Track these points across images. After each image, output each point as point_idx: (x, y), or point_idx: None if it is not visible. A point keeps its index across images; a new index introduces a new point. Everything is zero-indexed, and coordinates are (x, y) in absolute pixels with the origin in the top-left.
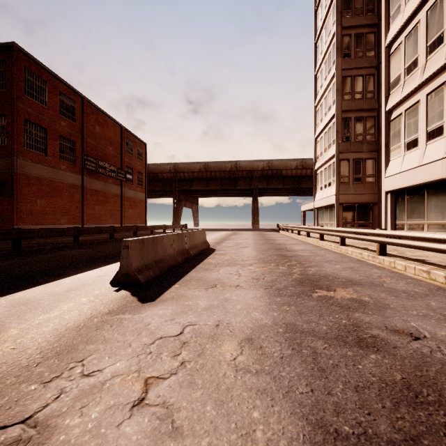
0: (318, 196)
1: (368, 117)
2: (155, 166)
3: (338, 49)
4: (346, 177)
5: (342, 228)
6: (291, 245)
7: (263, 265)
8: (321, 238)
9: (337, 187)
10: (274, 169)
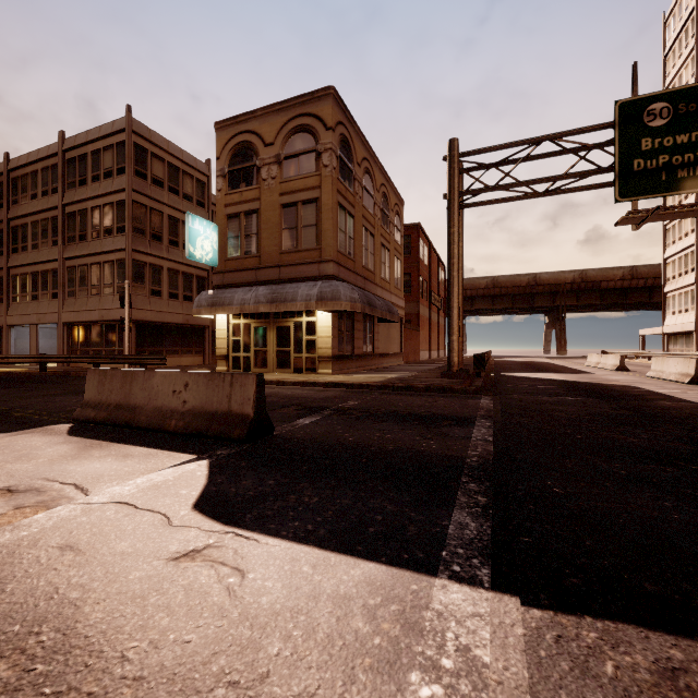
0: (668, 321)
1: None
2: None
3: None
4: None
5: None
6: None
7: None
8: None
9: (697, 315)
10: (590, 281)
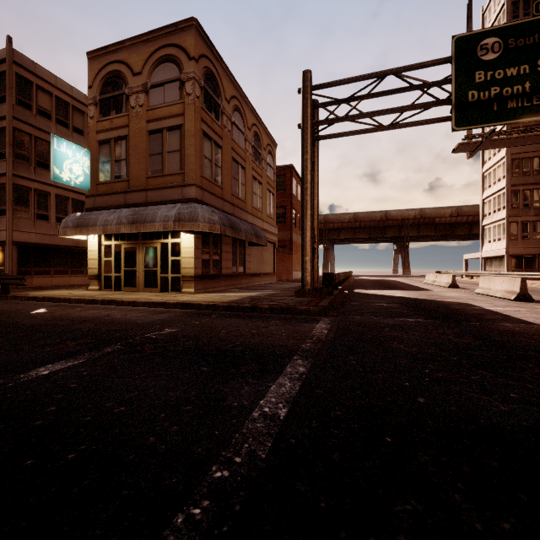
0: (486, 248)
1: (535, 189)
2: None
3: None
4: (515, 235)
5: (518, 273)
6: None
7: None
8: None
9: (507, 243)
10: (427, 217)
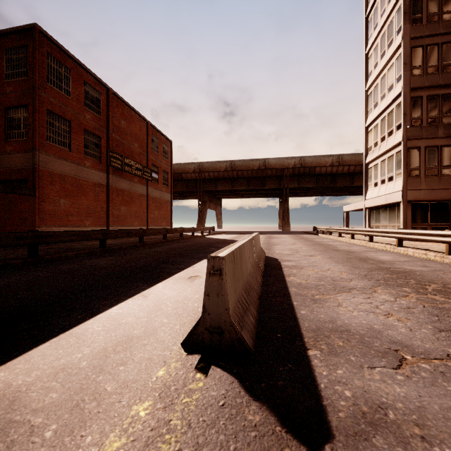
0: (370, 194)
1: (446, 95)
2: (178, 166)
3: (405, 14)
4: (416, 169)
5: None
6: (368, 253)
7: (394, 290)
8: (400, 244)
9: (405, 182)
10: (307, 167)
